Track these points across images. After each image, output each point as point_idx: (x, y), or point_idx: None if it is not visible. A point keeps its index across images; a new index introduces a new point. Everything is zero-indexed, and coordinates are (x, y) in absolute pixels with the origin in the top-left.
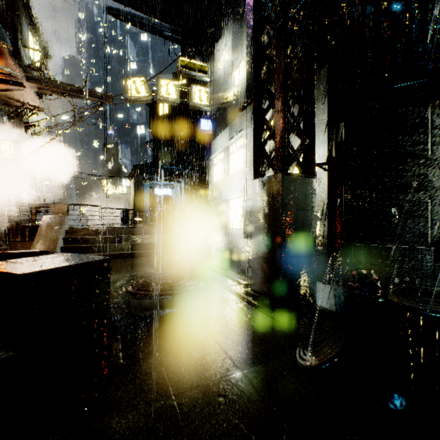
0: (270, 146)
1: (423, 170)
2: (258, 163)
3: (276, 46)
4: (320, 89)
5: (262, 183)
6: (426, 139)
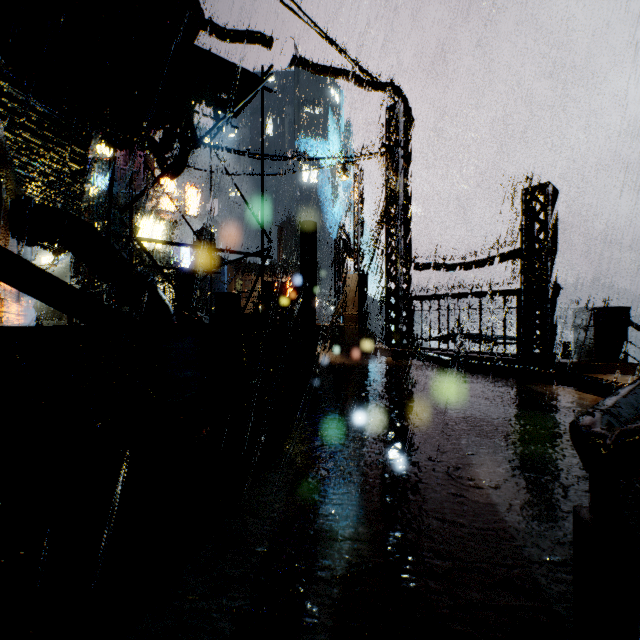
0: (58, 271)
1: None
2: None
3: None
4: None
5: None
6: None
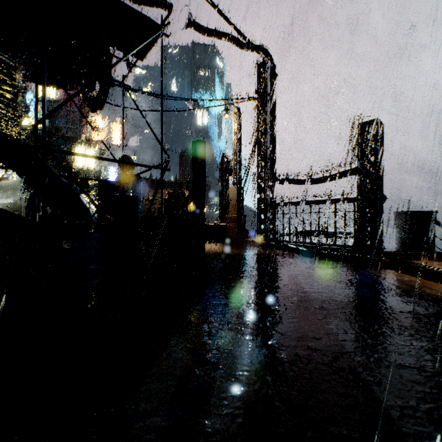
0: (12, 184)
1: None
2: None
3: None
4: None
5: None
6: None
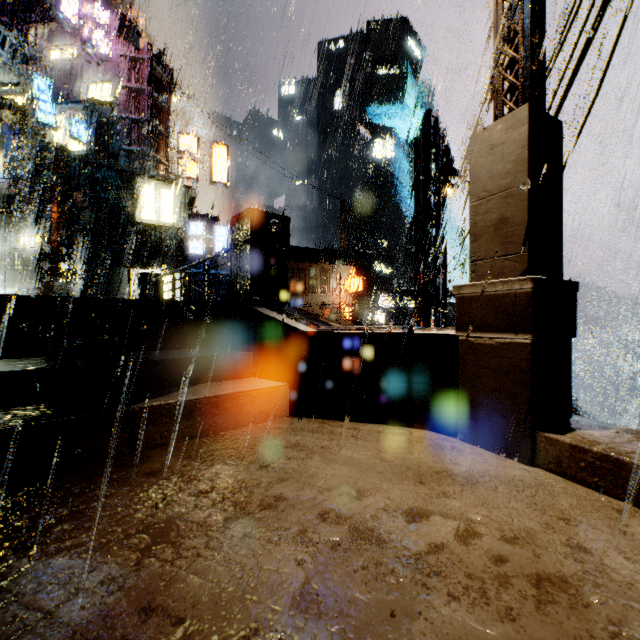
0: None
1: (119, 287)
2: (39, 273)
3: (54, 221)
4: (76, 238)
5: (44, 285)
6: (120, 276)
